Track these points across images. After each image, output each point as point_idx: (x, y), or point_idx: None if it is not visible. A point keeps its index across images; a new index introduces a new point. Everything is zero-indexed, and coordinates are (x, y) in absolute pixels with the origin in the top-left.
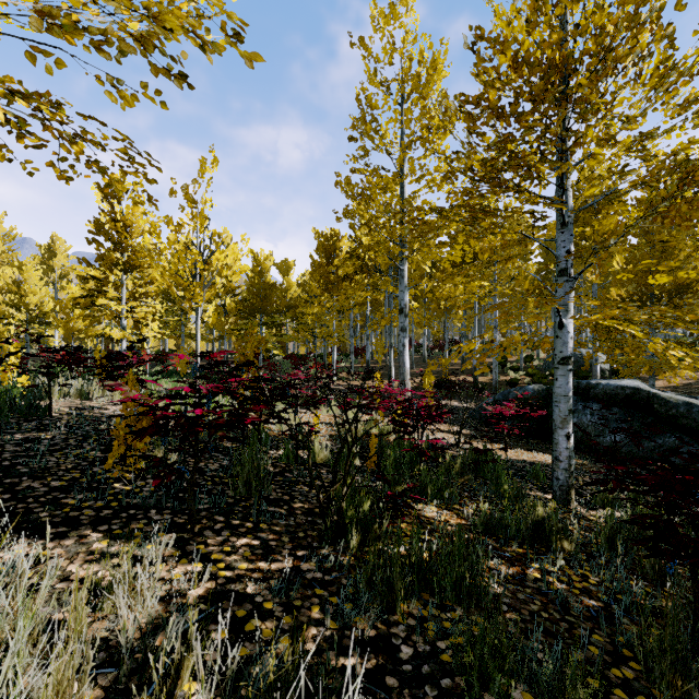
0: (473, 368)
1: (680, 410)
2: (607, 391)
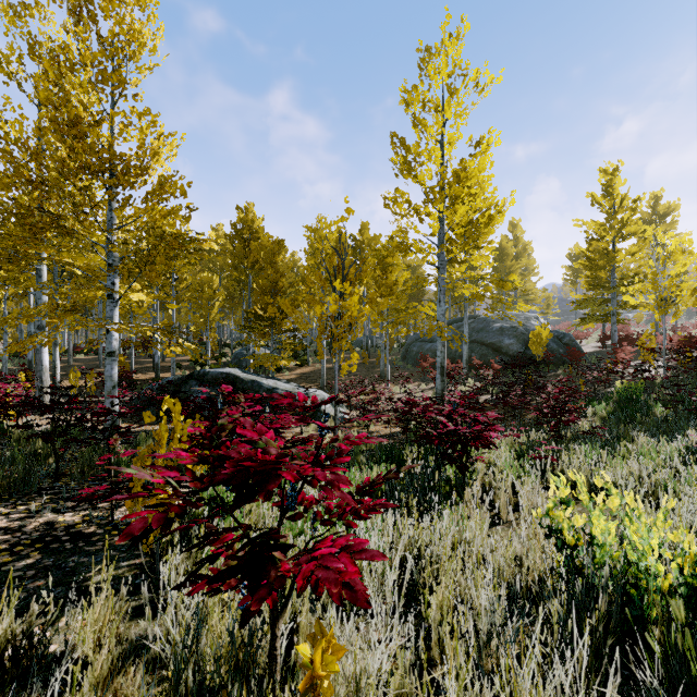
0: (155, 365)
1: (249, 385)
2: (214, 376)
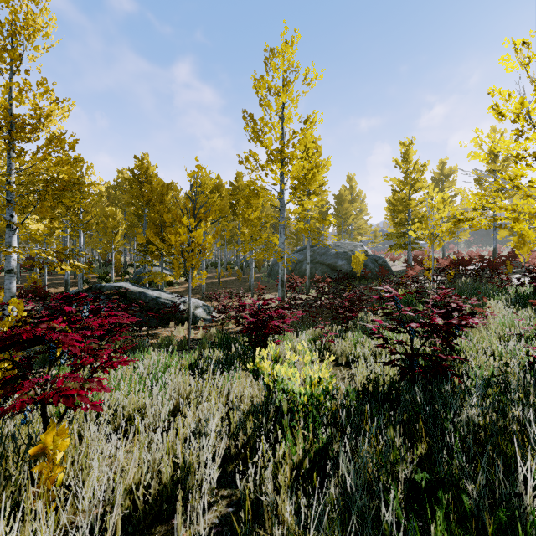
0: (65, 281)
1: (137, 295)
2: (109, 289)
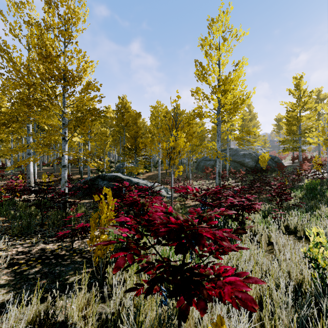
0: (80, 171)
1: (126, 181)
2: (109, 177)
